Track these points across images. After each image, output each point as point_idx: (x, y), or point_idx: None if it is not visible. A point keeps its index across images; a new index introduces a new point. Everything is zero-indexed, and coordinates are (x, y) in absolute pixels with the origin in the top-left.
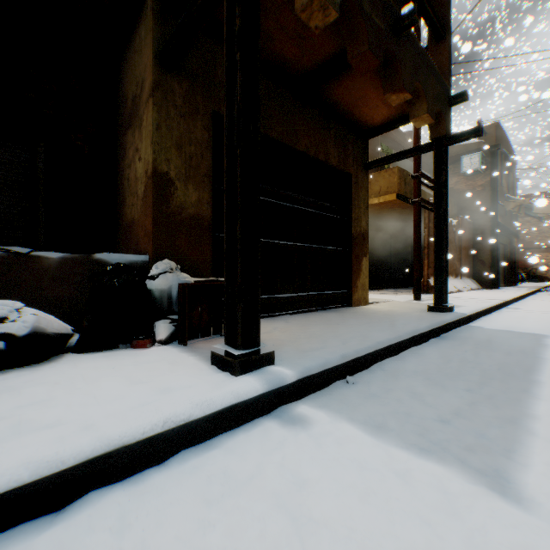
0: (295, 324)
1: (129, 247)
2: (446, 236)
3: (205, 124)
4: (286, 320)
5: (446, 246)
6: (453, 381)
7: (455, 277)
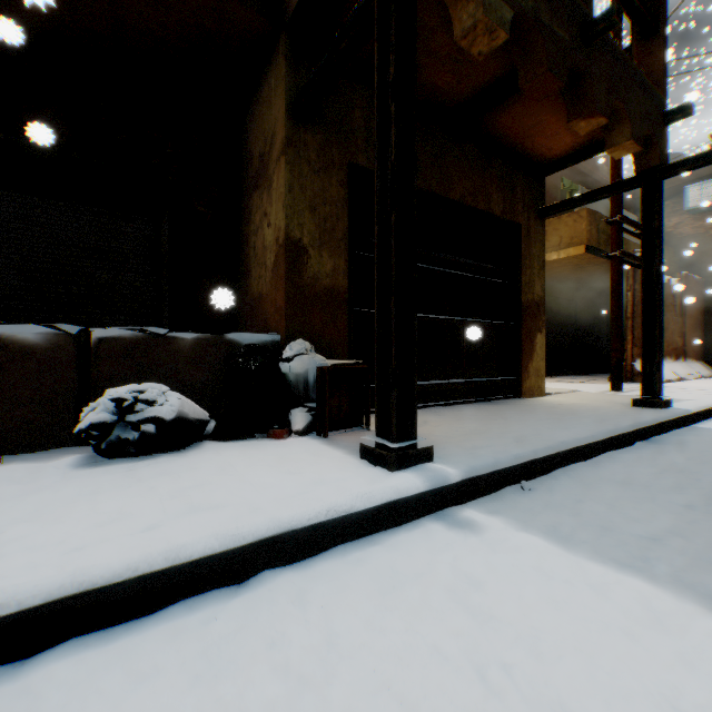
0: (449, 418)
1: (255, 325)
2: (659, 304)
3: (341, 179)
4: (437, 413)
5: (659, 317)
6: (666, 495)
7: (674, 359)
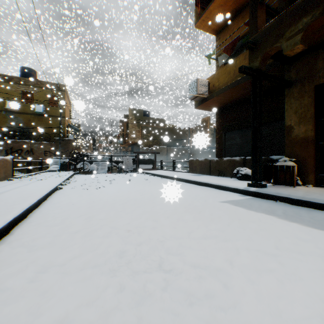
0: None
1: None
2: None
3: (309, 95)
4: None
5: None
6: (292, 213)
7: None
